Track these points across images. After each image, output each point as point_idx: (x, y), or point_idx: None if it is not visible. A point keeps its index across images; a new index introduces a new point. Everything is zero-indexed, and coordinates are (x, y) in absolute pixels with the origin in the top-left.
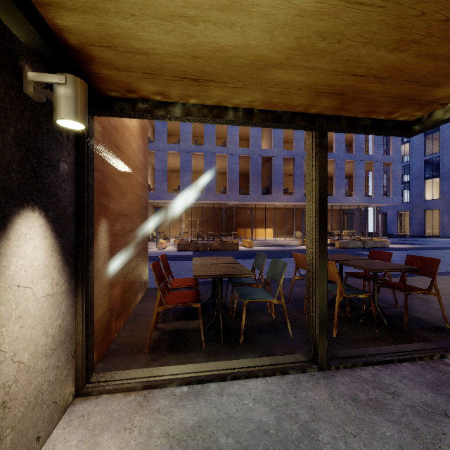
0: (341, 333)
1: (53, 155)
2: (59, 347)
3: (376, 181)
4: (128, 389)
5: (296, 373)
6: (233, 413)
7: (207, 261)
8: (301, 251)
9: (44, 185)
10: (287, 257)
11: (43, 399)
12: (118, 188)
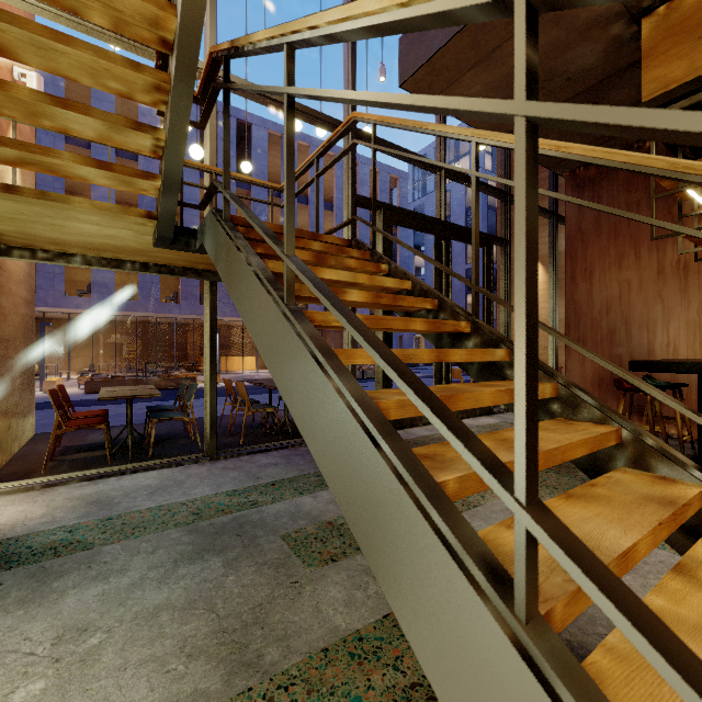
0: (249, 442)
1: None
2: None
3: None
4: (27, 489)
5: (190, 464)
6: (126, 485)
7: (119, 389)
8: None
9: None
10: (262, 393)
11: None
12: (1, 311)
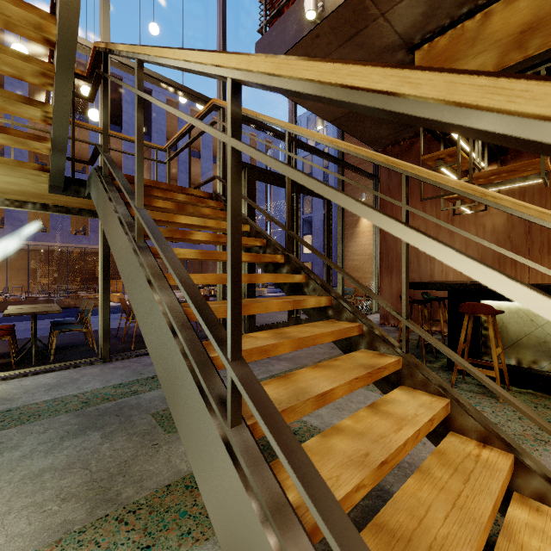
0: (139, 347)
1: None
2: None
3: None
4: None
5: (86, 365)
6: (27, 384)
7: (24, 307)
8: None
9: None
10: None
11: None
12: None
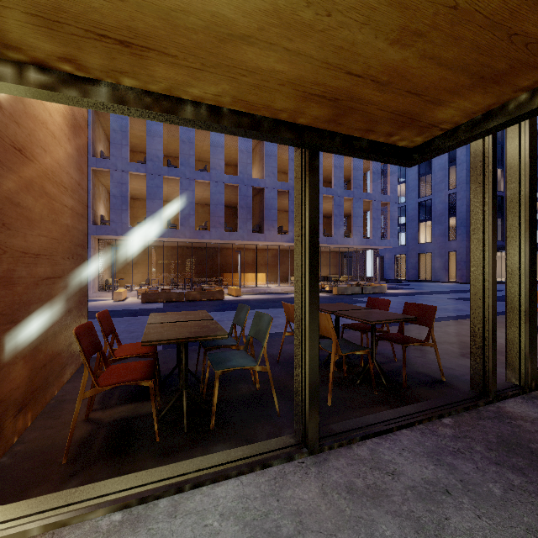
0: (337, 400)
1: None
2: None
3: (374, 221)
4: (14, 536)
5: (281, 463)
6: None
7: (169, 318)
8: None
9: None
10: (281, 307)
11: None
12: (20, 212)
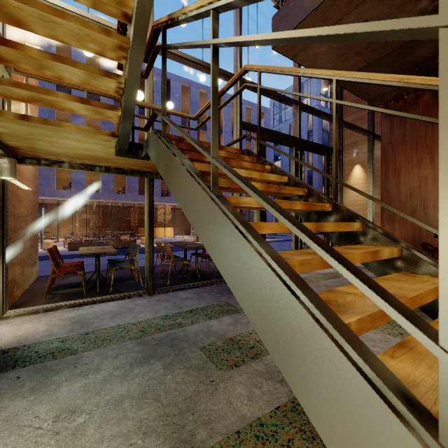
0: (173, 283)
1: None
2: None
3: None
4: (34, 312)
5: (136, 297)
6: (96, 310)
7: (90, 248)
8: None
9: None
10: (178, 251)
11: None
12: (18, 198)
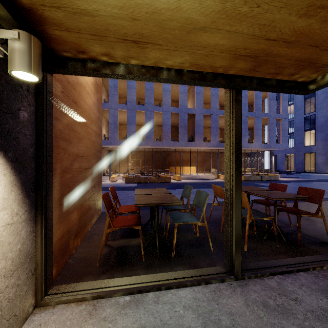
0: (250, 248)
1: (12, 104)
2: (19, 268)
3: (270, 132)
4: (80, 299)
5: (217, 282)
6: (166, 319)
7: (146, 192)
8: (216, 183)
9: (3, 130)
10: (207, 188)
11: (3, 314)
12: (76, 134)
